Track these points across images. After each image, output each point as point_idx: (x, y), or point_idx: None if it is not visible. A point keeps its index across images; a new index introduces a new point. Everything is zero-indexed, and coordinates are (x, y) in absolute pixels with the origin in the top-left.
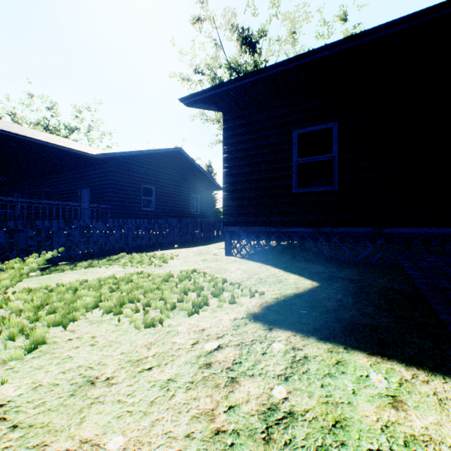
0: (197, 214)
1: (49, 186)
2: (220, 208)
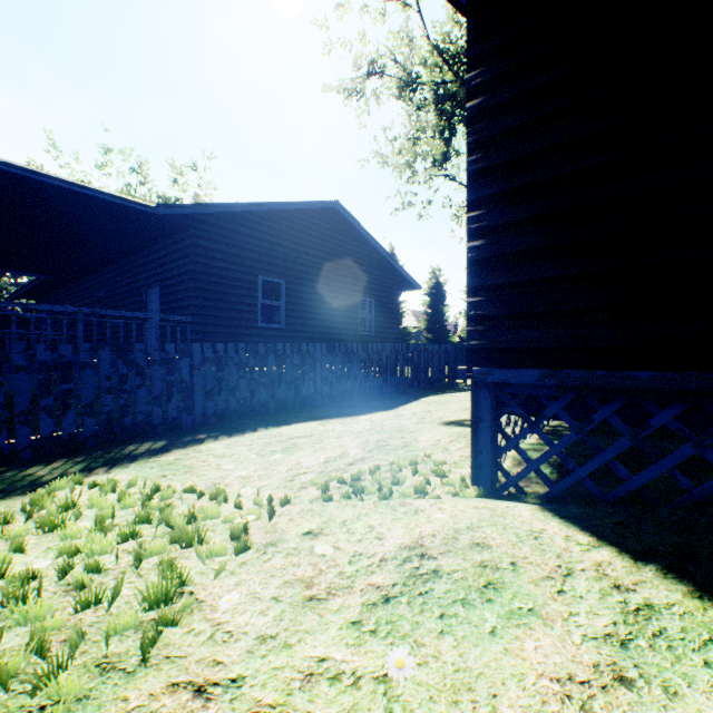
0: (370, 336)
1: (104, 286)
2: (410, 326)
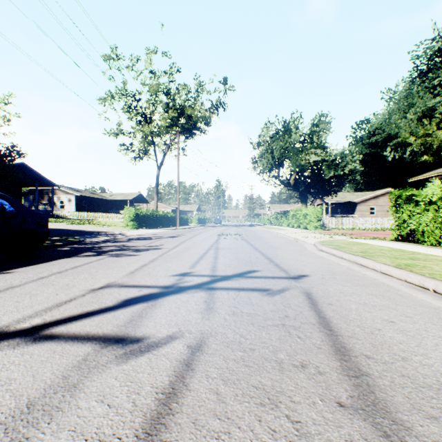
0: None
1: None
2: None
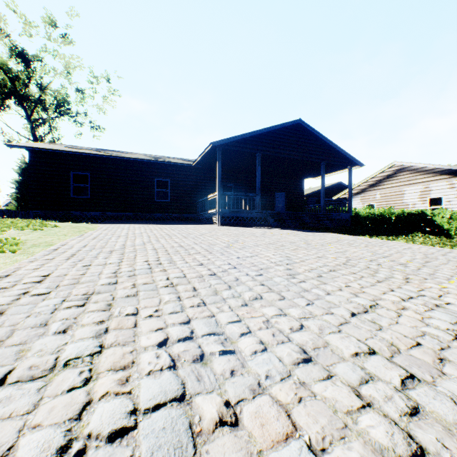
0: None
1: None
2: None
